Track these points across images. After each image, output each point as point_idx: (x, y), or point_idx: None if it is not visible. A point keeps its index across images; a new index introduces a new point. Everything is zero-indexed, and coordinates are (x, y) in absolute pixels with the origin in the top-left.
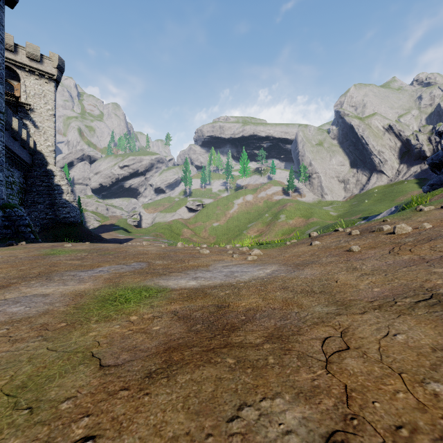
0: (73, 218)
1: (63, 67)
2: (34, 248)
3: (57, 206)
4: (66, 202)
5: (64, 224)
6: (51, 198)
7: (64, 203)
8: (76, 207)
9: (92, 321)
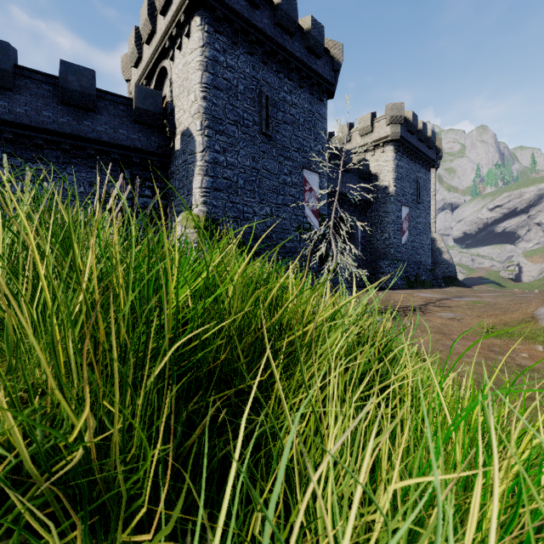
0: (450, 273)
1: (441, 155)
2: (462, 288)
3: (437, 264)
4: (445, 260)
5: (444, 277)
6: (433, 258)
7: (443, 261)
8: (452, 264)
9: (501, 296)
